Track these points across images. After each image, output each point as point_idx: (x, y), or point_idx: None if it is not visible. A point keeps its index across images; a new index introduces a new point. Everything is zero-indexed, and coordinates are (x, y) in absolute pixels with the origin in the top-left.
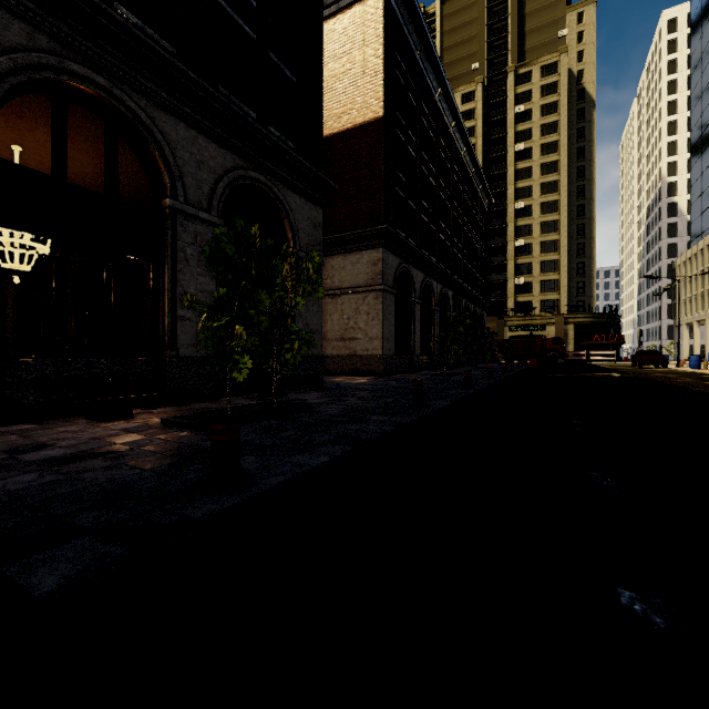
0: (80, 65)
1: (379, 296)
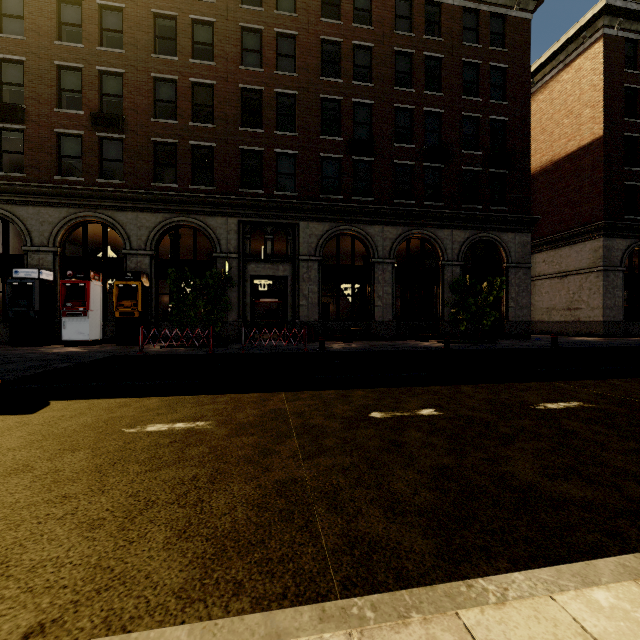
0: (414, 230)
1: (599, 275)
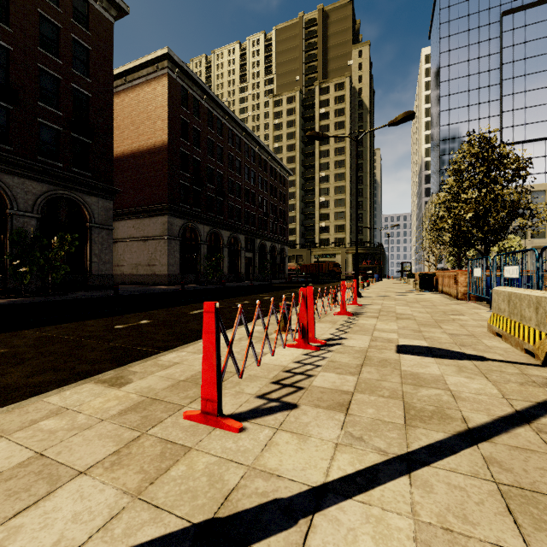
0: None
1: (166, 242)
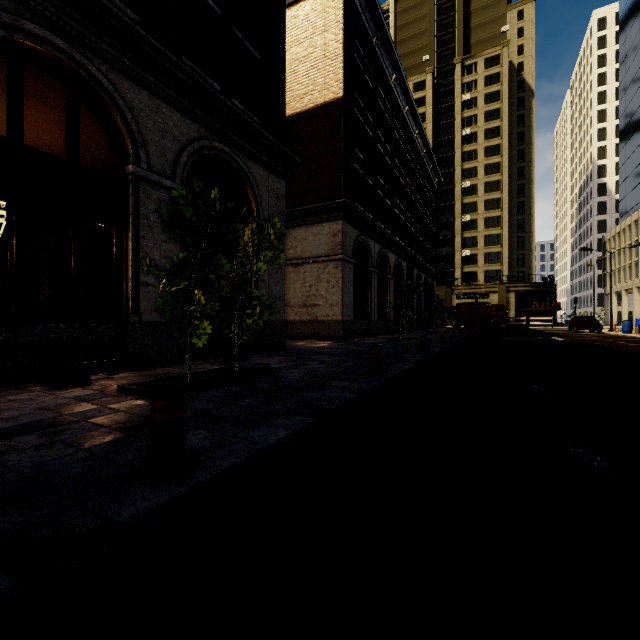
0: (36, 25)
1: (339, 265)
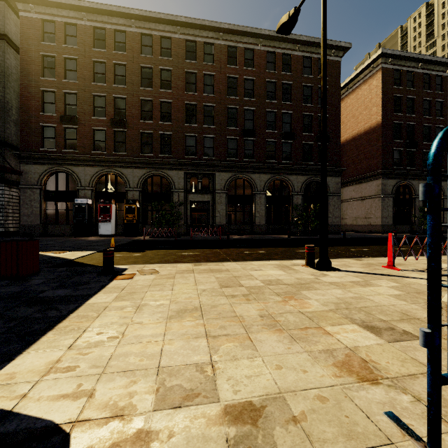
0: (276, 176)
1: (380, 199)
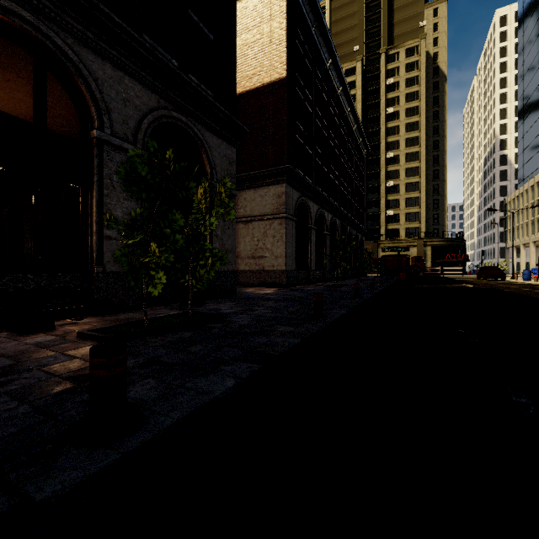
0: None
1: (283, 222)
